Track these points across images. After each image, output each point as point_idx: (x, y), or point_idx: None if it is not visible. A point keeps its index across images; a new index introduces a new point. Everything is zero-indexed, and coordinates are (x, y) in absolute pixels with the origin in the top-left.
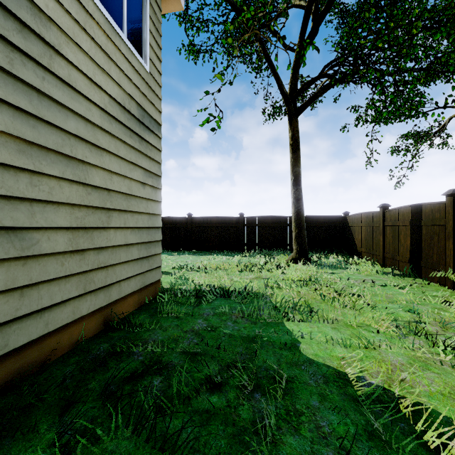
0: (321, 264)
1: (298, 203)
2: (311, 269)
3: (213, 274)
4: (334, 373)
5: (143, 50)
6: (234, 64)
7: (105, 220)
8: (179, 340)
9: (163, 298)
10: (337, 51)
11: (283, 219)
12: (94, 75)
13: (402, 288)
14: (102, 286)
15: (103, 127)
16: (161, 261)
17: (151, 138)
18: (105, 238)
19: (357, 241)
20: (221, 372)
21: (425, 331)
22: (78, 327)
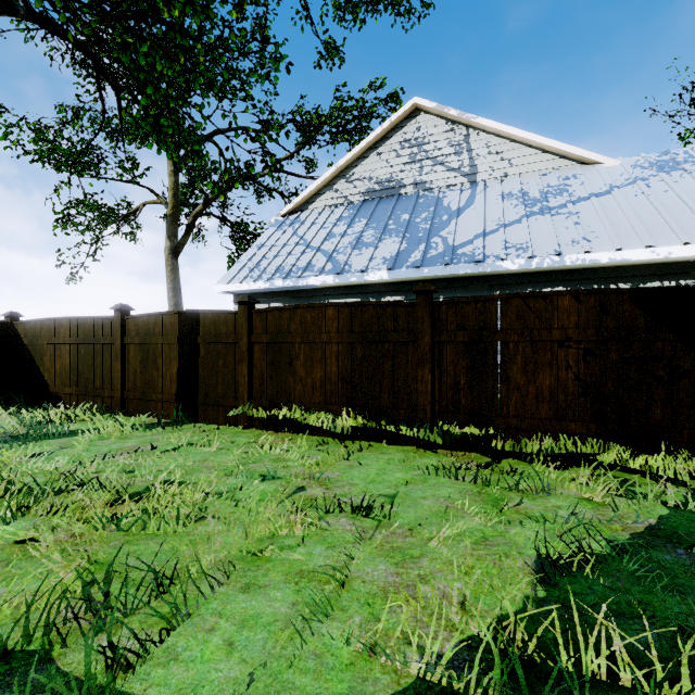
0: None
1: None
2: None
3: None
4: None
5: None
6: None
7: None
8: None
9: None
10: None
11: None
12: None
13: (206, 445)
14: None
15: None
16: None
17: None
18: None
19: (49, 374)
20: None
21: (338, 501)
22: None
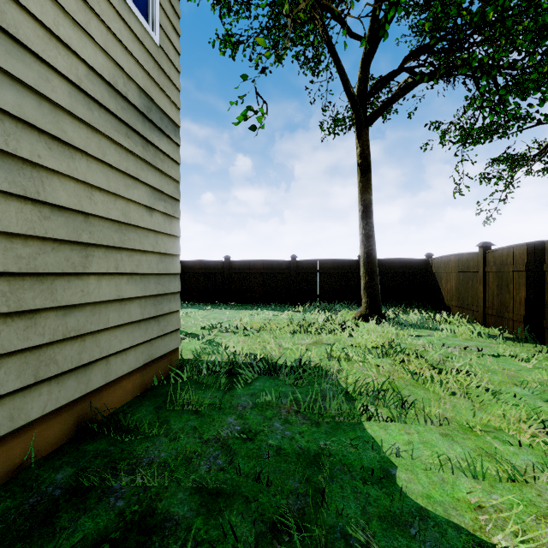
0: (401, 323)
1: (368, 242)
2: (389, 331)
3: (255, 338)
4: (473, 547)
5: (149, 12)
6: (284, 58)
7: (79, 262)
8: (193, 460)
9: (180, 376)
10: (426, 31)
11: (347, 263)
12: (57, 24)
13: (525, 361)
14: (72, 368)
15: (74, 113)
16: (179, 322)
17: (163, 143)
18: (79, 290)
19: (444, 291)
20: (261, 542)
21: None
22: (23, 440)
